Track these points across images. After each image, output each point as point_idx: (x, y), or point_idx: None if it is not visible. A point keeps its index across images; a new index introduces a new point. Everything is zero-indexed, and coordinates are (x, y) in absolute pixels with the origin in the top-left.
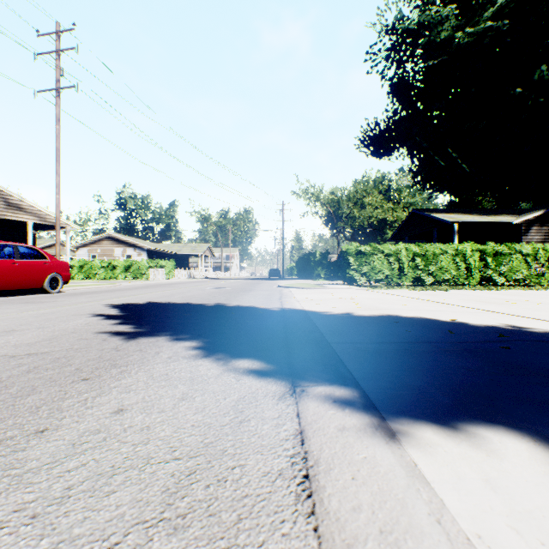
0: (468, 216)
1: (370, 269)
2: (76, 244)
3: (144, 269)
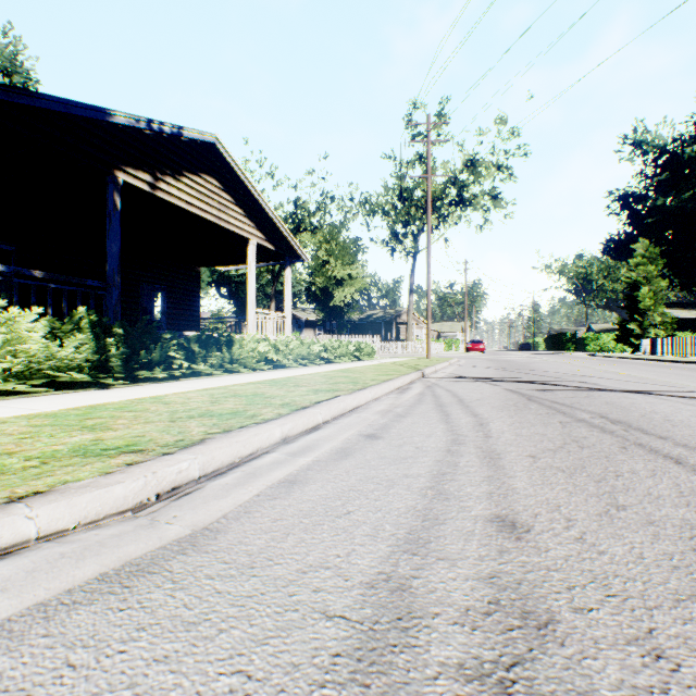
0: (679, 311)
1: (598, 346)
2: None
3: None
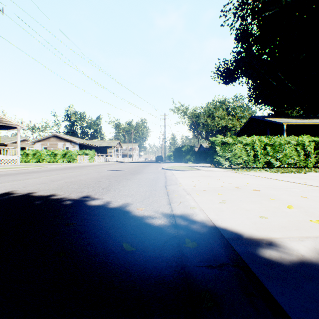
0: (292, 119)
1: (232, 155)
2: (34, 140)
3: (75, 156)
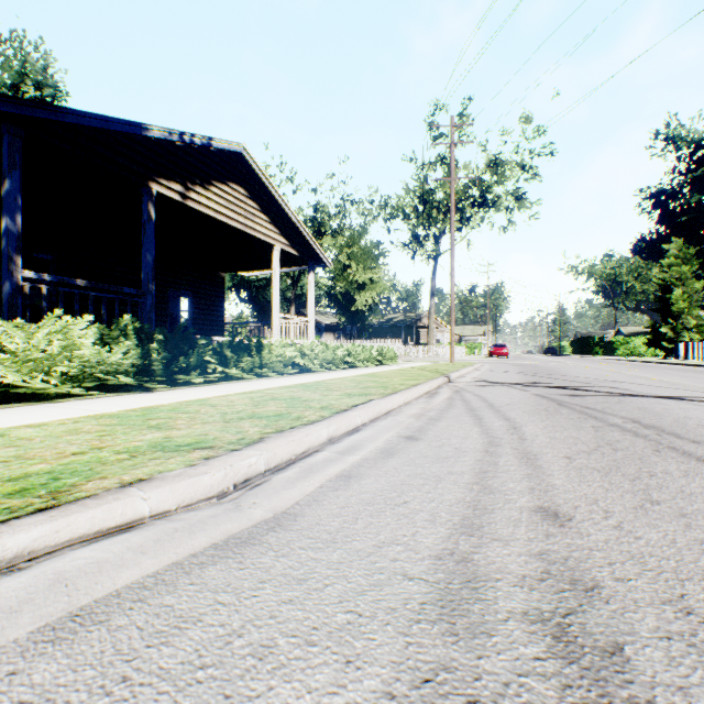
0: None
1: (628, 350)
2: None
3: None
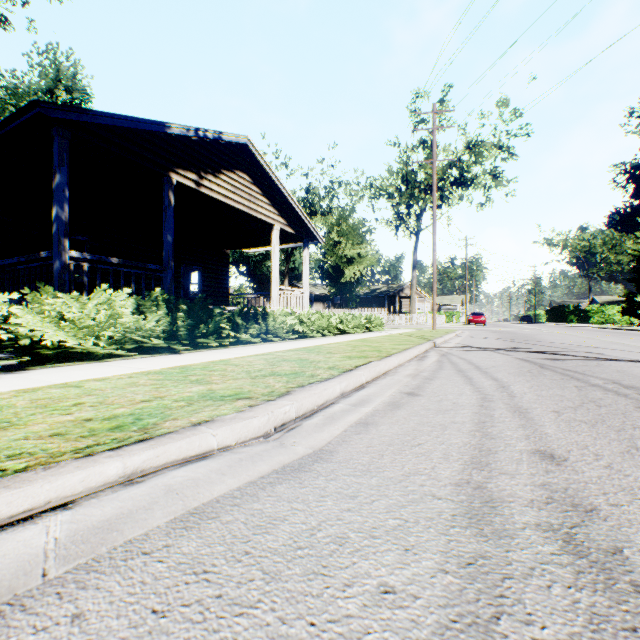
0: None
1: (602, 318)
2: None
3: None
